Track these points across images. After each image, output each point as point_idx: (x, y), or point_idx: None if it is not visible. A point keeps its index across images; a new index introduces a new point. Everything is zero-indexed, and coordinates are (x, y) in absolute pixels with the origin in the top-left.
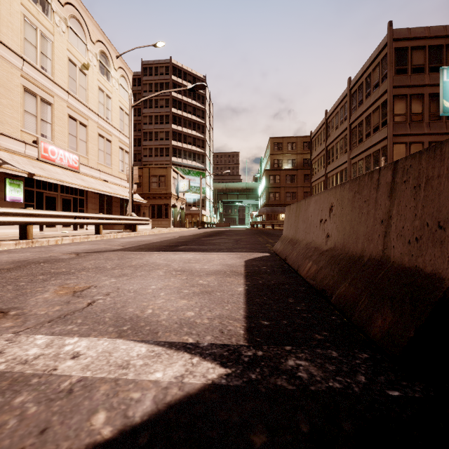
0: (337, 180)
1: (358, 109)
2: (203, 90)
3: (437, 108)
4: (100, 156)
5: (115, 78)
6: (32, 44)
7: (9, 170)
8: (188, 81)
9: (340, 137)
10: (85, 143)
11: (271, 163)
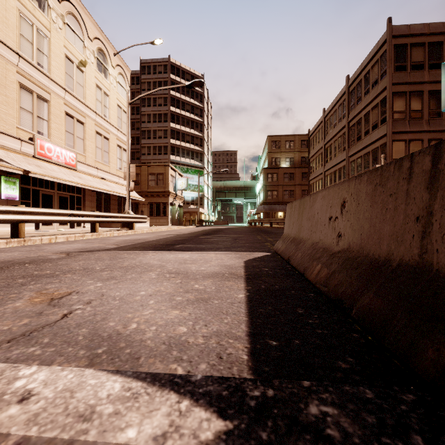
0: (336, 178)
1: (357, 107)
2: (201, 88)
3: (437, 105)
4: (98, 154)
5: (113, 76)
6: (28, 40)
7: (4, 167)
8: (186, 79)
9: (338, 135)
10: (82, 141)
11: (269, 161)
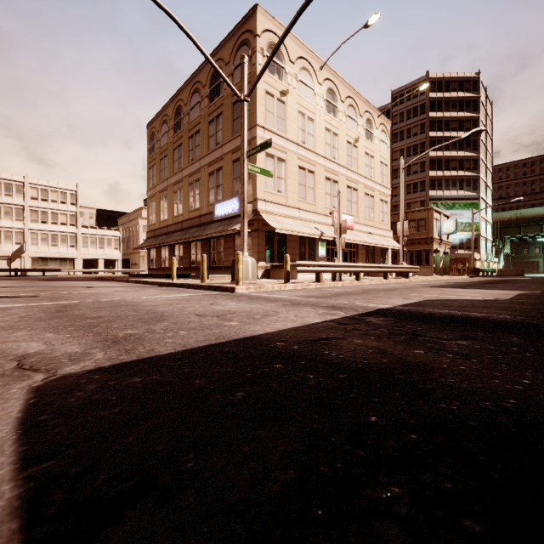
0: None
1: None
2: (475, 92)
3: None
4: (366, 212)
5: (376, 137)
6: (329, 144)
7: (326, 237)
8: (451, 90)
9: None
10: (356, 204)
11: None
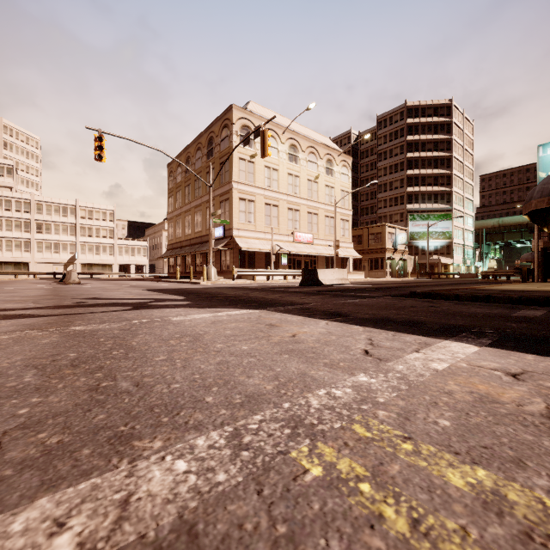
0: None
1: None
2: (449, 116)
3: None
4: (326, 230)
5: (337, 172)
6: (291, 184)
7: (282, 251)
8: (427, 115)
9: None
10: (316, 225)
11: None
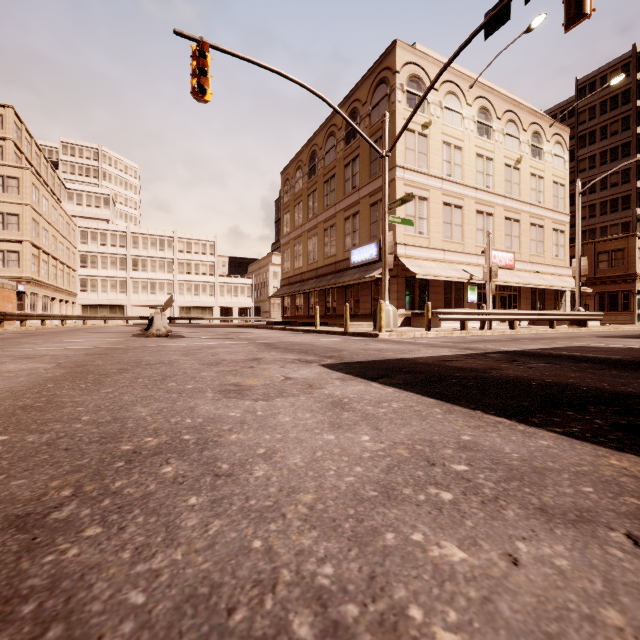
0: None
1: None
2: None
3: None
4: (532, 247)
5: (547, 152)
6: (480, 172)
7: (476, 280)
8: None
9: None
10: (517, 238)
11: None
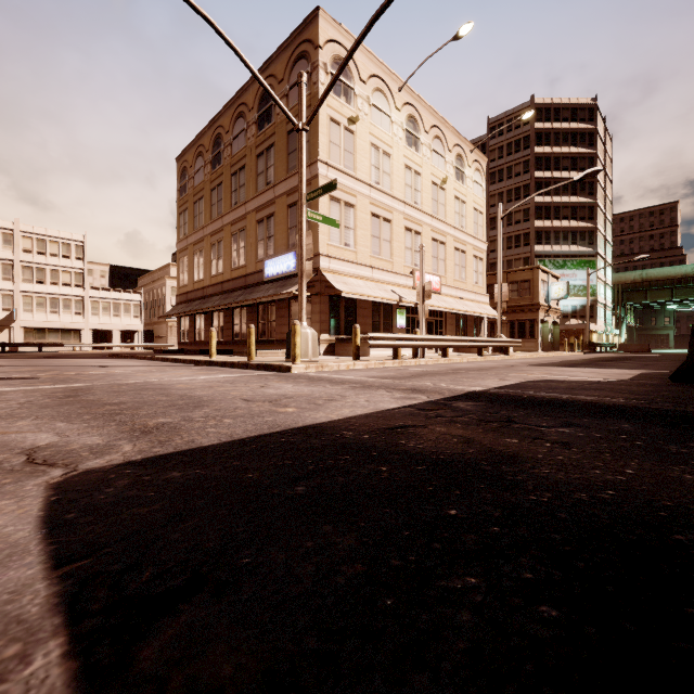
0: None
1: None
2: (591, 122)
3: None
4: (456, 272)
5: (469, 177)
6: (409, 186)
7: (405, 303)
8: (562, 119)
9: None
10: (443, 262)
11: None
